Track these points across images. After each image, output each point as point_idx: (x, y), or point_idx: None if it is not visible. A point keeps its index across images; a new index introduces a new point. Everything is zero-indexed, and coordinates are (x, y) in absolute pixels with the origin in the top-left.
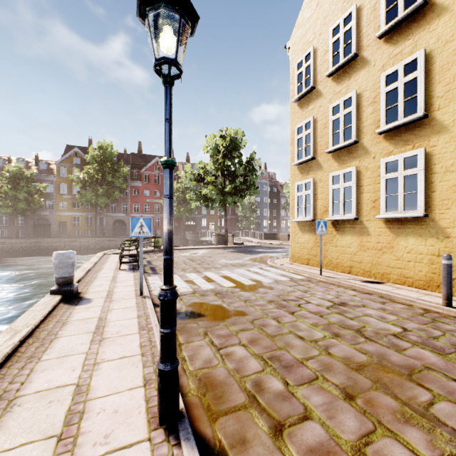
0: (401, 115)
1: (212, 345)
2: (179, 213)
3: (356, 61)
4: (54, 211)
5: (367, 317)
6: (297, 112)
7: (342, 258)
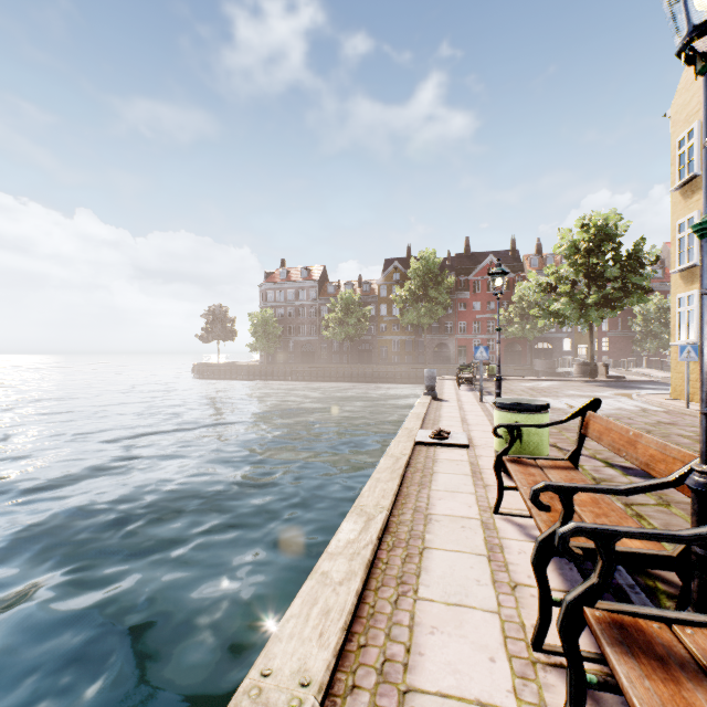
0: None
1: None
2: (523, 332)
3: None
4: (375, 336)
5: (676, 429)
6: (678, 203)
7: None
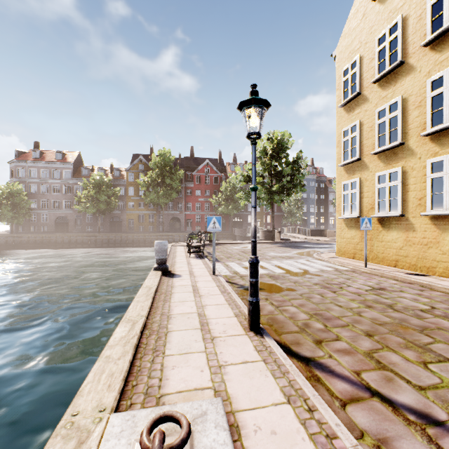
0: (446, 118)
1: (272, 305)
2: (227, 210)
3: (402, 68)
4: (124, 211)
5: (401, 298)
6: (343, 116)
7: (388, 252)
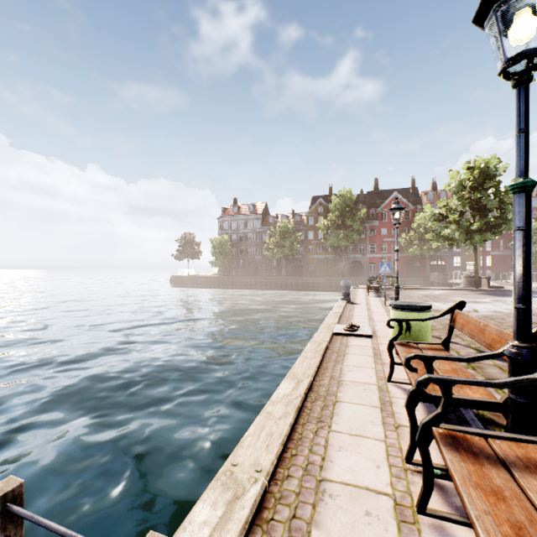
0: None
1: None
2: (421, 252)
3: None
4: (304, 255)
5: None
6: None
7: None
